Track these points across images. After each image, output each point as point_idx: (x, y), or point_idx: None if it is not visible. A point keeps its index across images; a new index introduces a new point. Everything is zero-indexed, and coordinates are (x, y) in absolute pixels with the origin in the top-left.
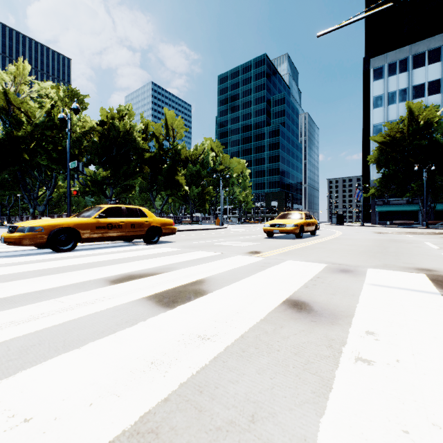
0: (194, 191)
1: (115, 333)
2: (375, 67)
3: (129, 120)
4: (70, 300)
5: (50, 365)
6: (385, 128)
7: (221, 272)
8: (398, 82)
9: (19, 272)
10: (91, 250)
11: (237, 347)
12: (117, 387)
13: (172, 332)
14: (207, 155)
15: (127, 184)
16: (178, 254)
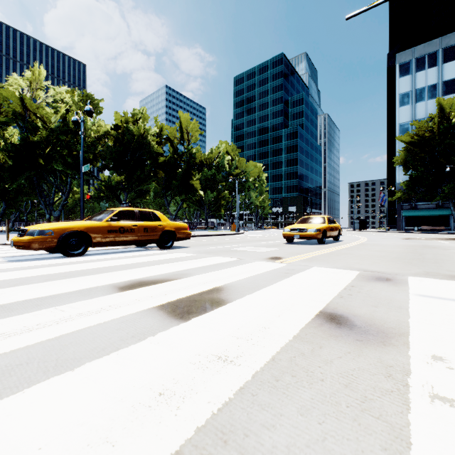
0: (209, 196)
1: (118, 350)
2: (401, 62)
3: (143, 124)
4: (72, 308)
5: (33, 393)
6: (412, 127)
7: (241, 279)
8: (427, 77)
9: (24, 277)
10: (103, 255)
11: (268, 374)
12: (112, 430)
13: (186, 351)
14: (222, 159)
15: (141, 189)
16: (193, 259)
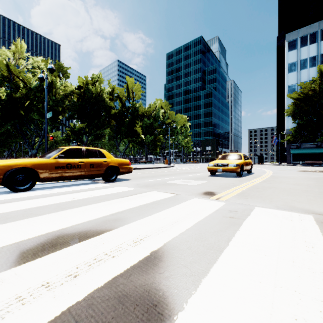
0: (148, 138)
1: None
2: (290, 40)
3: (99, 85)
4: None
5: None
6: (298, 88)
7: (183, 230)
8: (308, 51)
9: None
10: (49, 190)
11: None
12: None
13: None
14: (158, 111)
15: (98, 133)
16: (131, 195)
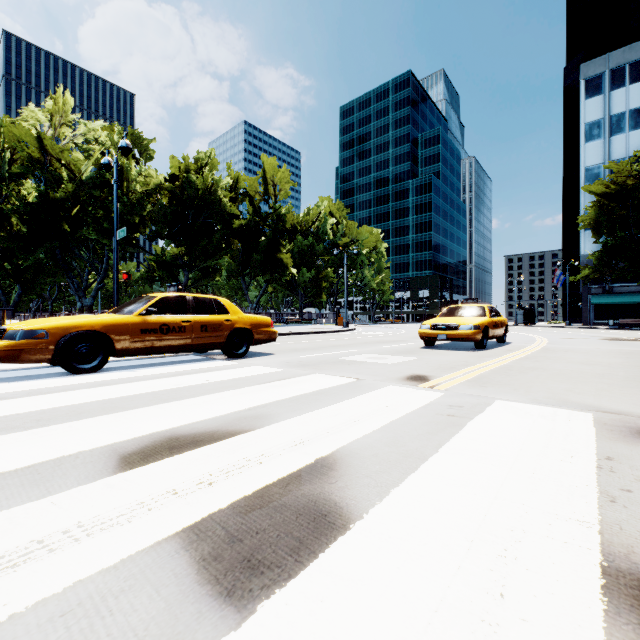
0: (304, 275)
1: None
2: (589, 77)
3: (210, 173)
4: None
5: None
6: (605, 172)
7: (368, 432)
8: (628, 97)
9: None
10: (131, 371)
11: None
12: None
13: None
14: (324, 222)
15: (209, 266)
16: (278, 380)
